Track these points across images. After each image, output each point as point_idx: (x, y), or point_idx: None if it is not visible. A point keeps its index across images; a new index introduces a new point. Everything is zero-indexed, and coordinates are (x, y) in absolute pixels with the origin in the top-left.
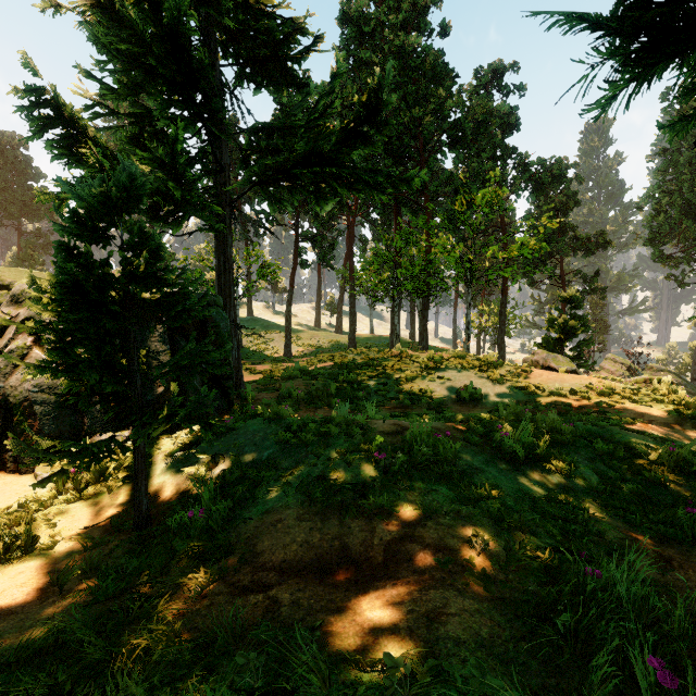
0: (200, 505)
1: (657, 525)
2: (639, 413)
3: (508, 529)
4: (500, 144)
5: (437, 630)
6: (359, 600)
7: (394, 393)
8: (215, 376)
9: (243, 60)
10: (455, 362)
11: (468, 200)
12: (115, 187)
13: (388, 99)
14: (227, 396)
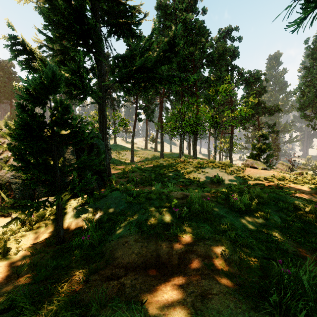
0: (88, 233)
1: (311, 244)
2: (298, 189)
3: (239, 246)
4: (230, 64)
5: (207, 303)
6: (166, 285)
7: (181, 179)
8: (98, 171)
9: (111, 24)
10: (209, 164)
11: (215, 90)
12: (47, 79)
13: (179, 41)
14: (103, 180)
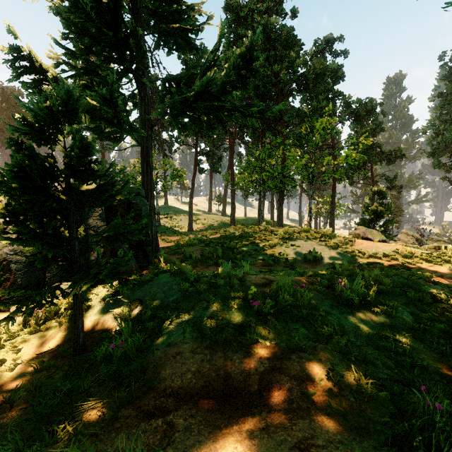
0: (121, 339)
1: None
2: (433, 270)
3: (354, 361)
4: (331, 89)
5: None
6: (240, 427)
7: (261, 255)
8: (139, 244)
9: (159, 31)
10: (302, 235)
11: (310, 127)
12: (59, 104)
13: (258, 54)
14: (147, 257)
